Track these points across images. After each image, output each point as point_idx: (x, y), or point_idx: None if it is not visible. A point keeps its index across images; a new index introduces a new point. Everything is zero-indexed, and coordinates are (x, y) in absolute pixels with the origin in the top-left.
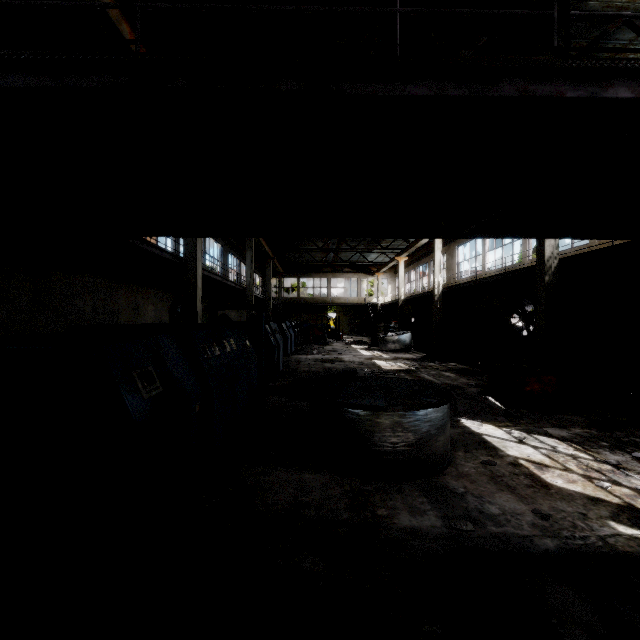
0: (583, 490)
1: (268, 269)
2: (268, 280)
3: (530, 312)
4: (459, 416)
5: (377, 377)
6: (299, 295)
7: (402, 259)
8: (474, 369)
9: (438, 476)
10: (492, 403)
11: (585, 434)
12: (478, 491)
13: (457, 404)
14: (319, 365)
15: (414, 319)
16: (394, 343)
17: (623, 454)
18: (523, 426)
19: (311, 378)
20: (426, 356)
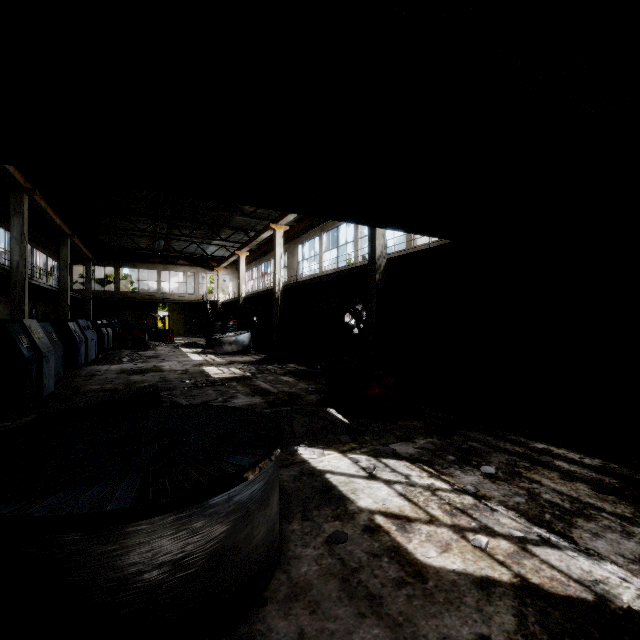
0: (464, 564)
1: (63, 250)
2: (63, 265)
3: (361, 311)
4: (296, 443)
5: (169, 407)
6: (118, 288)
7: (243, 254)
8: (313, 370)
9: (253, 613)
10: (334, 417)
11: (430, 446)
12: (325, 639)
13: (294, 425)
14: (122, 379)
15: (256, 318)
16: (231, 344)
17: (473, 471)
18: (369, 446)
19: (75, 409)
20: (265, 358)
